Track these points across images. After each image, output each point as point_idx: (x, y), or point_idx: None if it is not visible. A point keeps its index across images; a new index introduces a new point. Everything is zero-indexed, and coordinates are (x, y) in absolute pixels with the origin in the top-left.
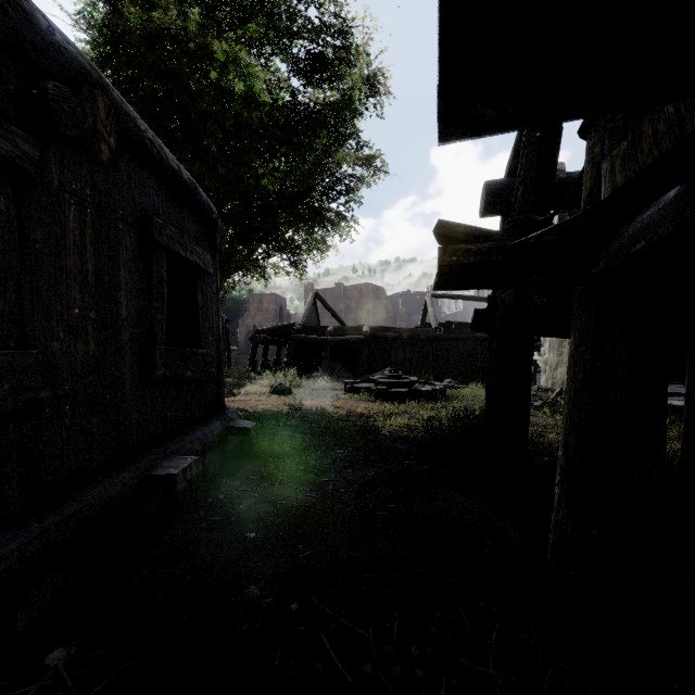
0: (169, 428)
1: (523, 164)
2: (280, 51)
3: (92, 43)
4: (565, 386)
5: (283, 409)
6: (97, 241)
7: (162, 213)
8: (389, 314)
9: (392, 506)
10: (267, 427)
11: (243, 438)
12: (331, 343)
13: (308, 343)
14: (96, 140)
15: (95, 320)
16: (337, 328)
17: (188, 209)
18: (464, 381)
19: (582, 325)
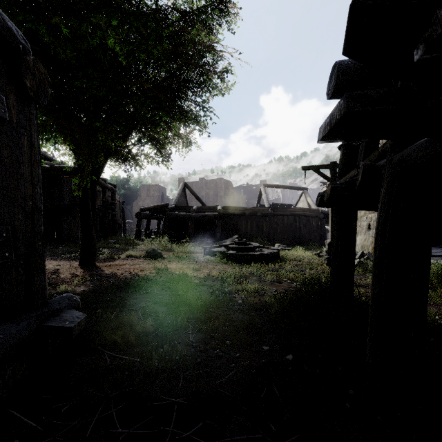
0: None
1: None
2: None
3: None
4: (363, 249)
5: (150, 274)
6: None
7: None
8: (235, 199)
9: None
10: (124, 300)
11: None
12: (195, 218)
13: (178, 218)
14: None
15: None
16: (199, 207)
17: None
18: (287, 244)
19: None
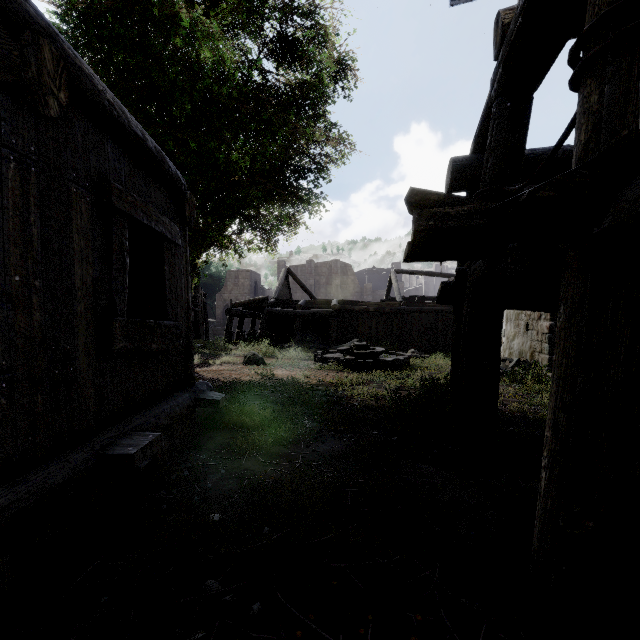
0: (133, 402)
1: (494, 135)
2: (252, 32)
3: (61, 15)
4: (521, 356)
5: (256, 379)
6: (43, 203)
7: (124, 180)
8: (356, 289)
9: (362, 481)
10: (239, 397)
11: (214, 409)
12: (302, 316)
13: (281, 316)
14: (41, 93)
15: (40, 289)
16: (307, 302)
17: (154, 178)
18: (426, 351)
19: (575, 293)
